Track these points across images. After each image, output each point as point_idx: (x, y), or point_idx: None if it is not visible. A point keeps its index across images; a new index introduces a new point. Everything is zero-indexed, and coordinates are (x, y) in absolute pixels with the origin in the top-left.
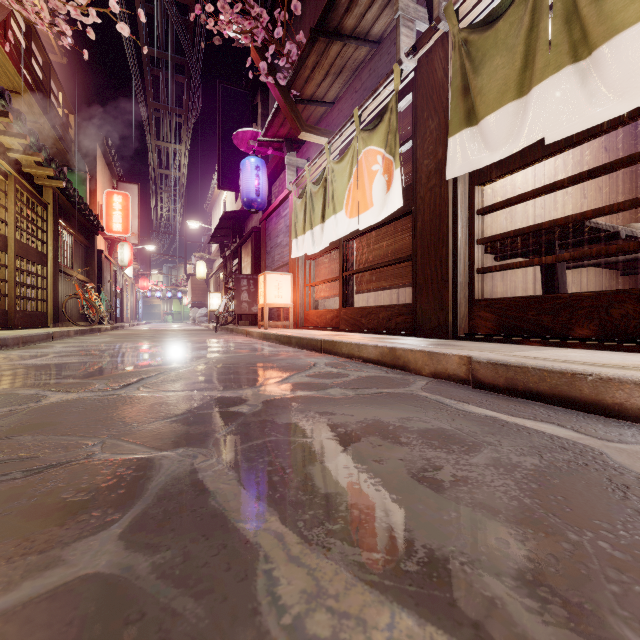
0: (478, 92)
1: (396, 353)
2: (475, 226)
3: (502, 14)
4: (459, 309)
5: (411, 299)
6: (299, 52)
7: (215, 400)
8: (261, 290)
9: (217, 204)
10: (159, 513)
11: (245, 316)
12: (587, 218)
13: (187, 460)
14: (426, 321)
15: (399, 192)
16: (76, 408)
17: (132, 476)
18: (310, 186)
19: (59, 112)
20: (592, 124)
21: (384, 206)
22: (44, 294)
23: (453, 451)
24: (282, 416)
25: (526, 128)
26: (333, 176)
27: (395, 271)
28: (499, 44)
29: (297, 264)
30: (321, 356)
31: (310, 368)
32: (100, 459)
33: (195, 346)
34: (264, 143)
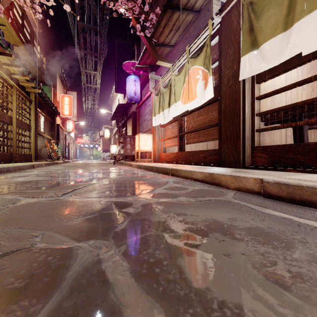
0: (259, 30)
1: (213, 176)
2: (255, 106)
3: None
4: (246, 152)
5: (214, 147)
6: (157, 19)
7: (114, 204)
8: (137, 143)
9: (115, 101)
10: (70, 307)
11: (128, 156)
12: None
13: (95, 251)
14: (227, 158)
15: (211, 89)
16: (34, 208)
17: (56, 265)
18: (162, 89)
19: (38, 56)
20: None
21: (203, 97)
22: (30, 145)
23: (276, 247)
24: (154, 216)
25: (289, 47)
26: (174, 83)
27: (208, 132)
28: (272, 2)
29: (155, 129)
30: (170, 177)
31: (165, 184)
32: (38, 248)
33: (103, 171)
34: (138, 68)
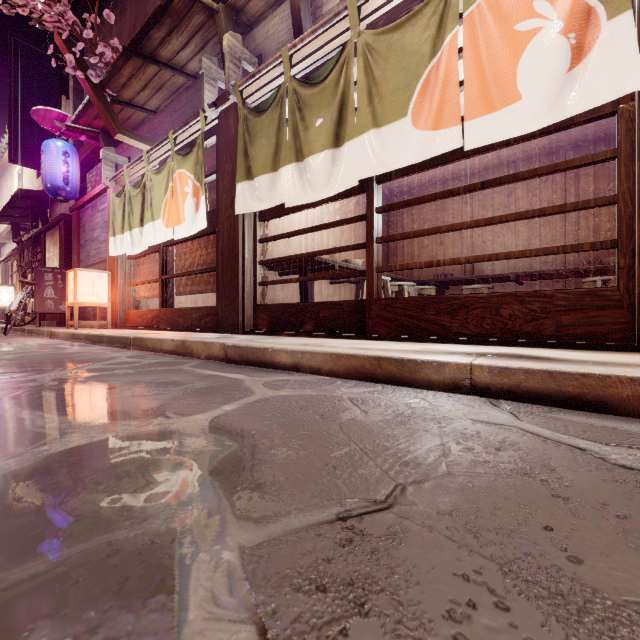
0: (253, 158)
1: (186, 344)
2: (258, 251)
3: (266, 110)
4: (246, 311)
5: None
6: (115, 56)
7: (3, 382)
8: (70, 287)
9: (8, 173)
10: None
11: (51, 315)
12: (312, 256)
13: None
14: (225, 320)
15: (205, 215)
16: None
17: None
18: (129, 188)
19: None
20: (304, 202)
21: (194, 224)
22: None
23: (168, 387)
24: (64, 385)
25: (277, 193)
26: (151, 185)
27: (207, 278)
28: (264, 130)
29: (116, 262)
30: (129, 351)
31: (110, 360)
32: None
33: None
34: (75, 129)
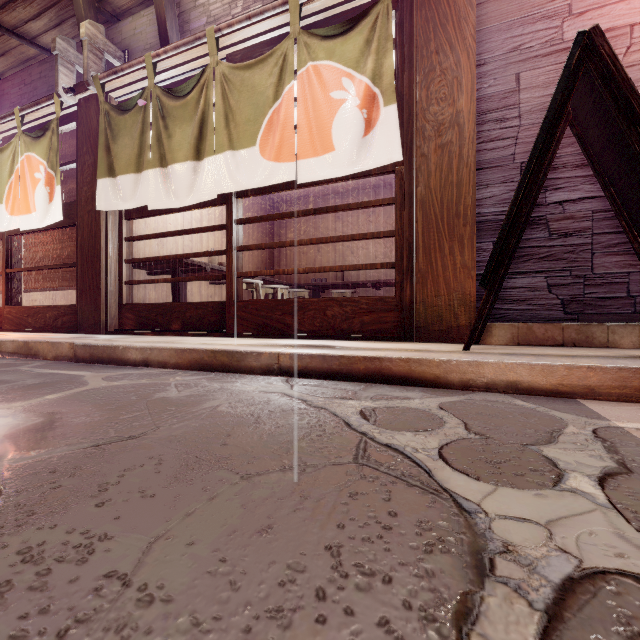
0: (115, 155)
1: (29, 345)
2: (124, 249)
3: (130, 110)
4: (110, 311)
5: None
6: None
7: None
8: None
9: None
10: None
11: None
12: (179, 258)
13: None
14: (85, 320)
15: (60, 207)
16: None
17: None
18: None
19: None
20: (168, 207)
21: (47, 214)
22: None
23: None
24: None
25: (141, 195)
26: None
27: (66, 274)
28: (127, 130)
29: None
30: None
31: None
32: None
33: None
34: None
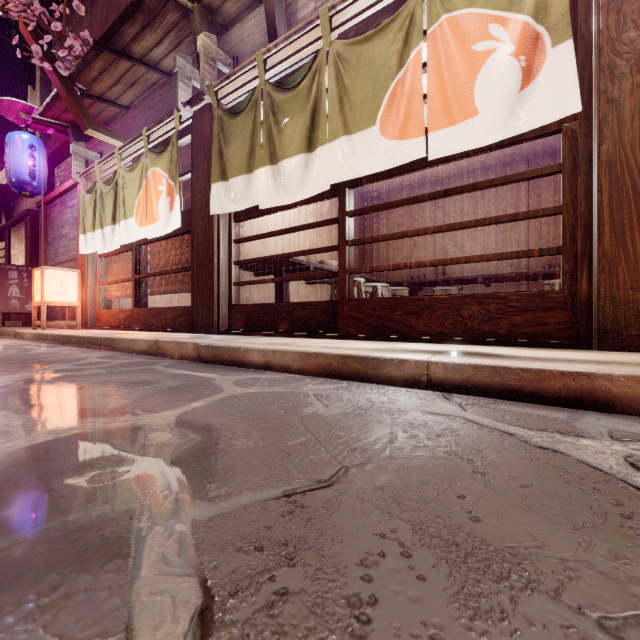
0: (227, 159)
1: (159, 344)
2: (233, 251)
3: (241, 112)
4: (221, 311)
5: None
6: (85, 49)
7: None
8: (37, 286)
9: None
10: None
11: (16, 315)
12: (286, 257)
13: None
14: (200, 320)
15: (179, 214)
16: None
17: None
18: (100, 184)
19: None
20: (278, 205)
21: (168, 223)
22: None
23: (138, 386)
24: (30, 385)
25: (251, 195)
26: (124, 182)
27: (182, 278)
28: (239, 132)
29: (87, 261)
30: (100, 352)
31: (79, 360)
32: None
33: None
34: (42, 122)
